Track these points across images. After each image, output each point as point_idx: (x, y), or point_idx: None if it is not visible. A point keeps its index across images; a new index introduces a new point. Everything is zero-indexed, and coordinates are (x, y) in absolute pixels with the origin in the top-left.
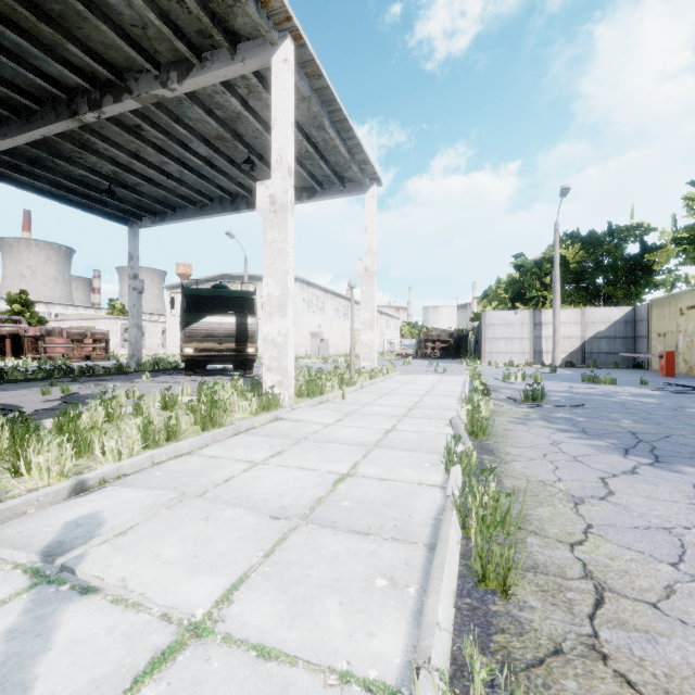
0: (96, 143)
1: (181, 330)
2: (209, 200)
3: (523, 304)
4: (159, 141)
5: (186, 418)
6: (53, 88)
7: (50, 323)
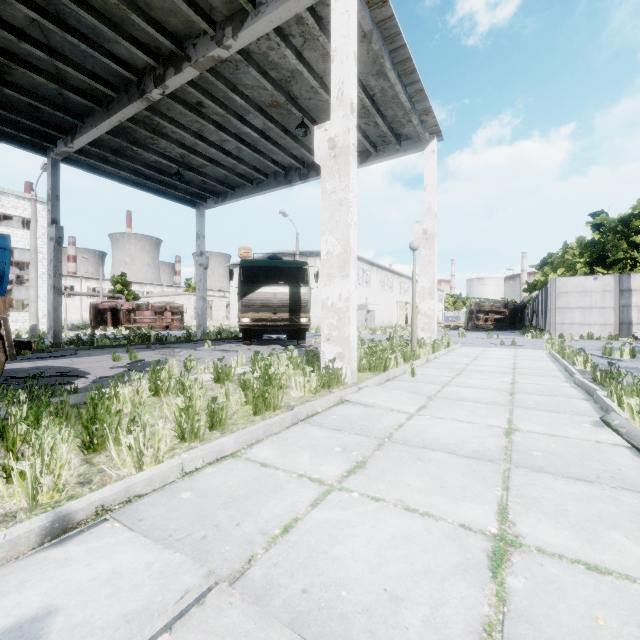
0: (165, 127)
1: (239, 300)
2: (264, 176)
3: (606, 268)
4: (218, 118)
5: (236, 397)
6: (125, 71)
7: (142, 299)
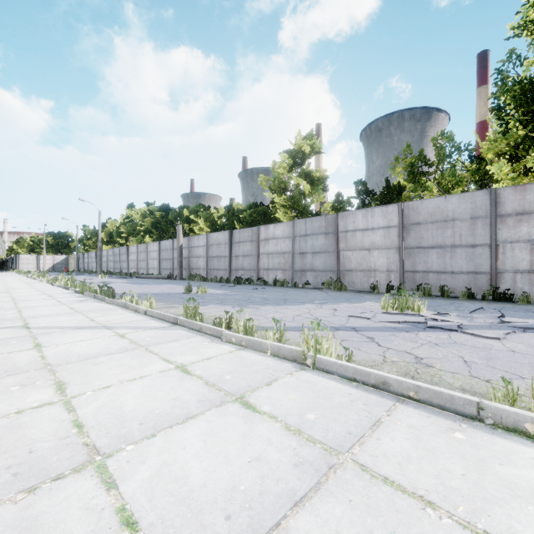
0: None
1: None
2: None
3: (34, 253)
4: None
5: None
6: None
7: None
